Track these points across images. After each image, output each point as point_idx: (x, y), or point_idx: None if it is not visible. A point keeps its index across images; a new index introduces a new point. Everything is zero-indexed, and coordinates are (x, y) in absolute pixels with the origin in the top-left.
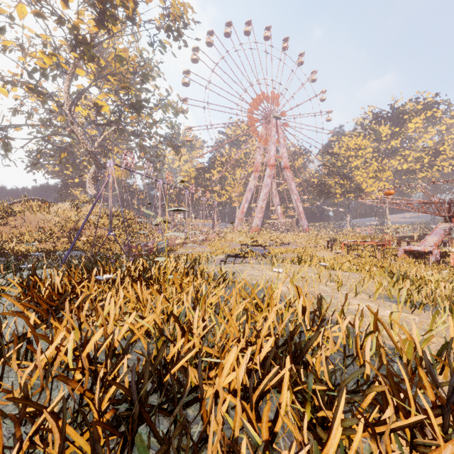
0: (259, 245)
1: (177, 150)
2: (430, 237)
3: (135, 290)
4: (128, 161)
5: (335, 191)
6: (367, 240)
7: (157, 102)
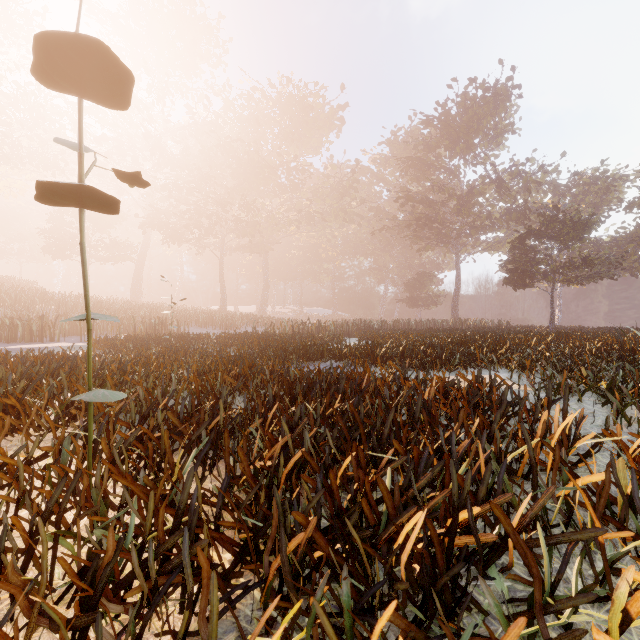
0: None
1: None
2: None
3: None
4: None
5: None
6: None
7: None
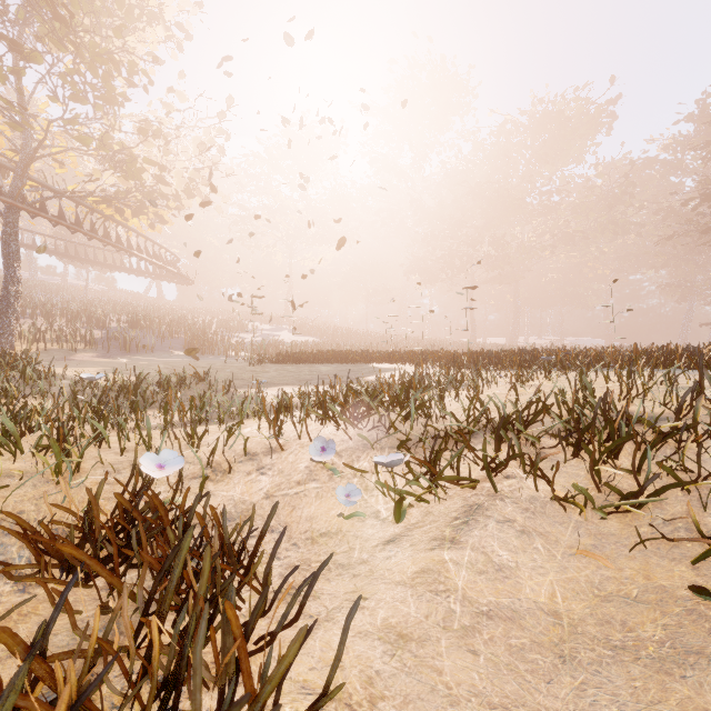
0: None
1: None
2: None
3: None
4: None
5: None
6: None
7: None
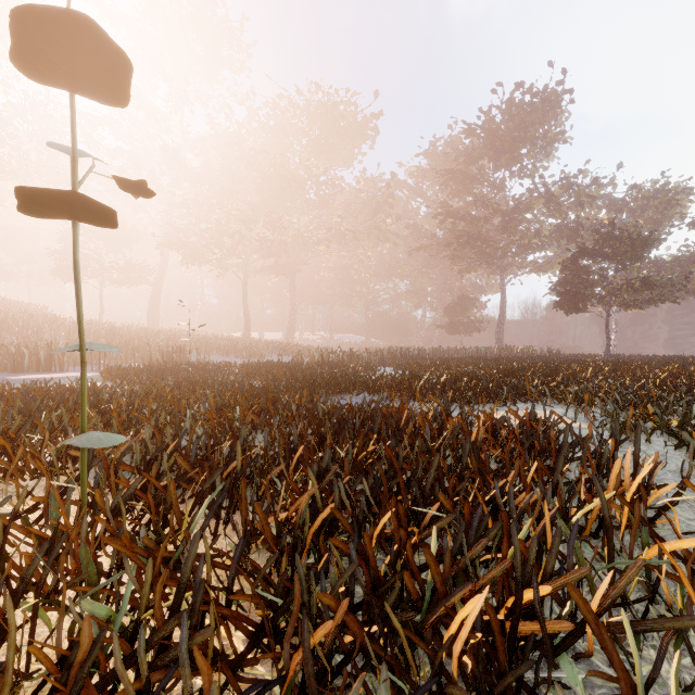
0: None
1: None
2: None
3: None
4: None
5: None
6: None
7: None
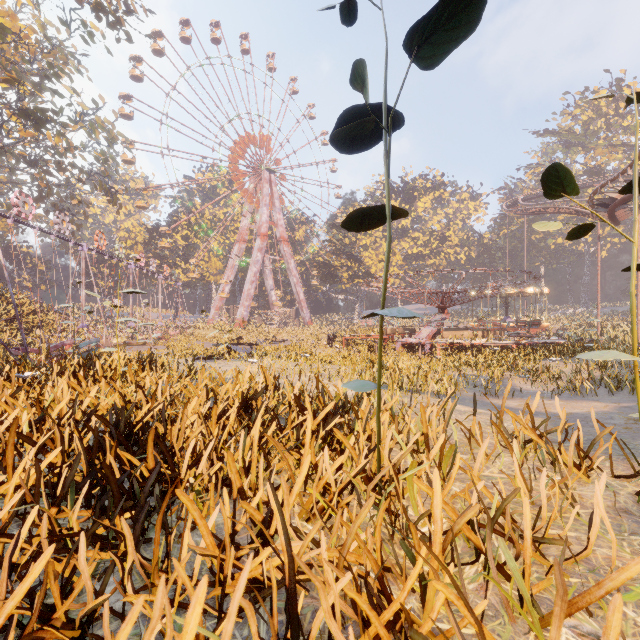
0: (245, 344)
1: (113, 196)
2: (425, 329)
3: (72, 390)
4: (21, 209)
5: (342, 274)
6: (371, 333)
7: (76, 116)
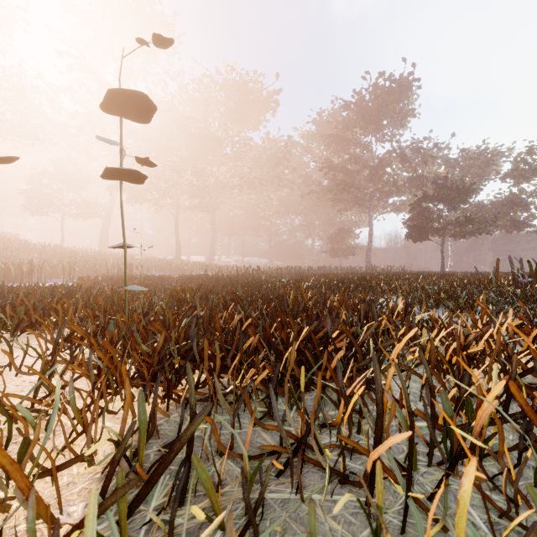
0: None
1: None
2: None
3: None
4: None
5: None
6: None
7: None
